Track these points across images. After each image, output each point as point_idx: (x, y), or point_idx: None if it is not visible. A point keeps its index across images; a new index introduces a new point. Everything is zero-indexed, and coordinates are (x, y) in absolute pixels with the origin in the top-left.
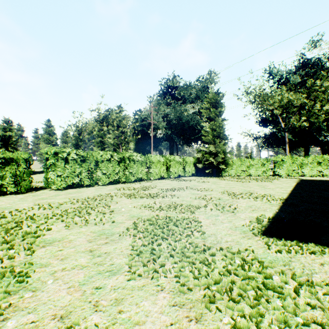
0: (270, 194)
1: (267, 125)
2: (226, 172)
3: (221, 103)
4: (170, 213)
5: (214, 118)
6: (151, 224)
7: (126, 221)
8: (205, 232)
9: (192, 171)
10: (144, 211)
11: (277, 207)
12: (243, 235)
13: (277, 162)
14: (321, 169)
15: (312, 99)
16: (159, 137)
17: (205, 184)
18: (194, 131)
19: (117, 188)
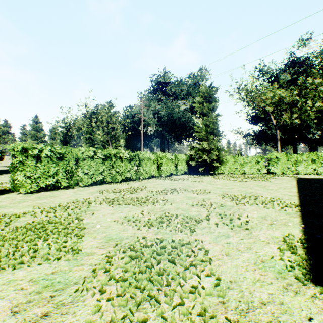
0: (277, 197)
1: (256, 122)
2: (220, 170)
3: (215, 98)
4: (163, 231)
5: (208, 113)
6: (133, 259)
7: (97, 251)
8: (220, 277)
9: (184, 169)
10: (126, 227)
11: (298, 219)
12: (283, 282)
13: (272, 159)
14: (316, 167)
15: (304, 97)
16: (149, 134)
17: (200, 184)
18: (185, 128)
19: (100, 191)
